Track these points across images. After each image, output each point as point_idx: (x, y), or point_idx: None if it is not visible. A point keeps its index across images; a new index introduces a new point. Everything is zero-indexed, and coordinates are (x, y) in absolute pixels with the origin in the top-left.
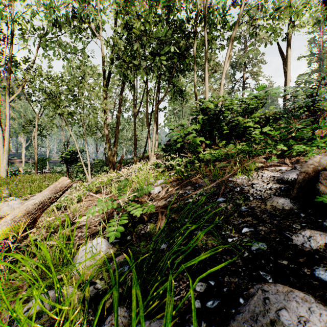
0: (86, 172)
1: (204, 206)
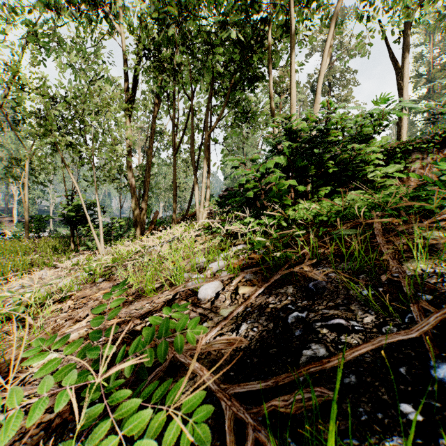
0: (96, 238)
1: (396, 404)
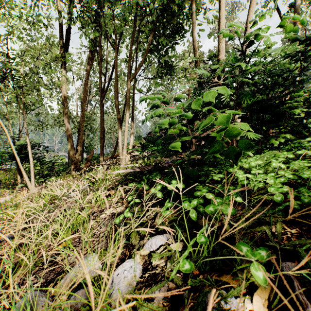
0: (27, 178)
1: None
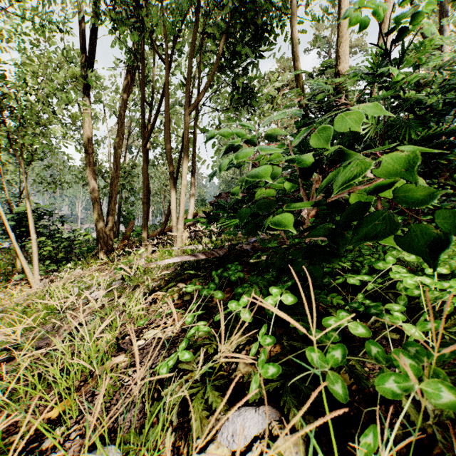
0: (27, 266)
1: None
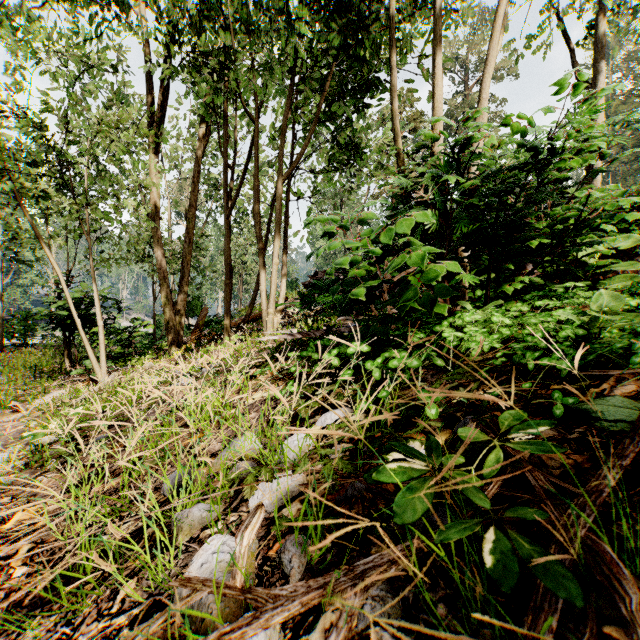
0: (93, 358)
1: None
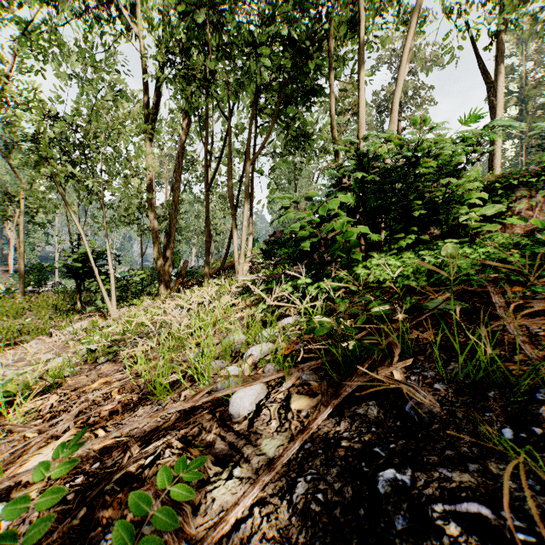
0: (106, 297)
1: None
